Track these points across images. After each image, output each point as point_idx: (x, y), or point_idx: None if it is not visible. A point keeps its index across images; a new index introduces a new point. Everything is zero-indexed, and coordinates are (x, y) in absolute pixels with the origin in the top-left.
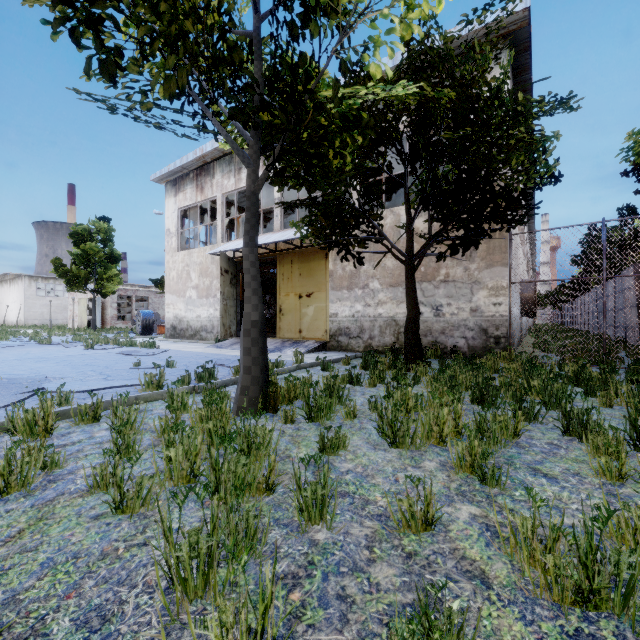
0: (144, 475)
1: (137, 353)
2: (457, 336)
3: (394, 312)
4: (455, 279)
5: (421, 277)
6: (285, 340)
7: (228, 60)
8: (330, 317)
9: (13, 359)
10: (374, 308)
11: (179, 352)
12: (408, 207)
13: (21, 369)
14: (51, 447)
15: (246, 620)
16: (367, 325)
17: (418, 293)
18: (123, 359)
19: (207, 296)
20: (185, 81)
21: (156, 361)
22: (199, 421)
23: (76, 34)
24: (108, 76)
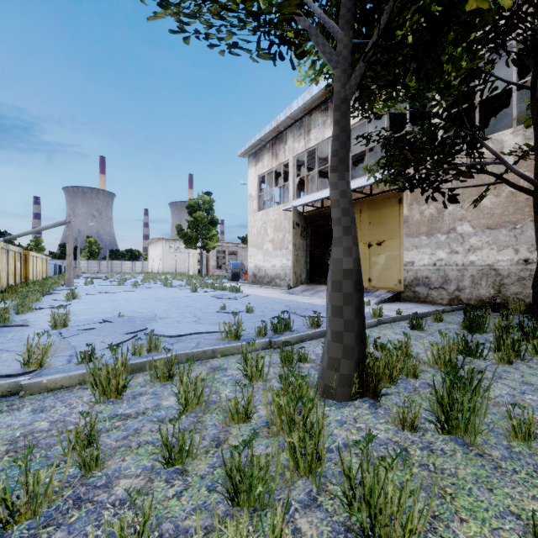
0: (191, 530)
1: (225, 297)
2: None
3: (493, 259)
4: None
5: None
6: None
7: None
8: (404, 266)
9: (144, 298)
10: (463, 255)
11: (258, 297)
12: (537, 117)
13: (144, 307)
14: (114, 417)
15: None
16: (453, 275)
17: (533, 235)
18: (214, 302)
19: (280, 248)
20: None
21: (239, 305)
22: (276, 413)
23: None
24: None
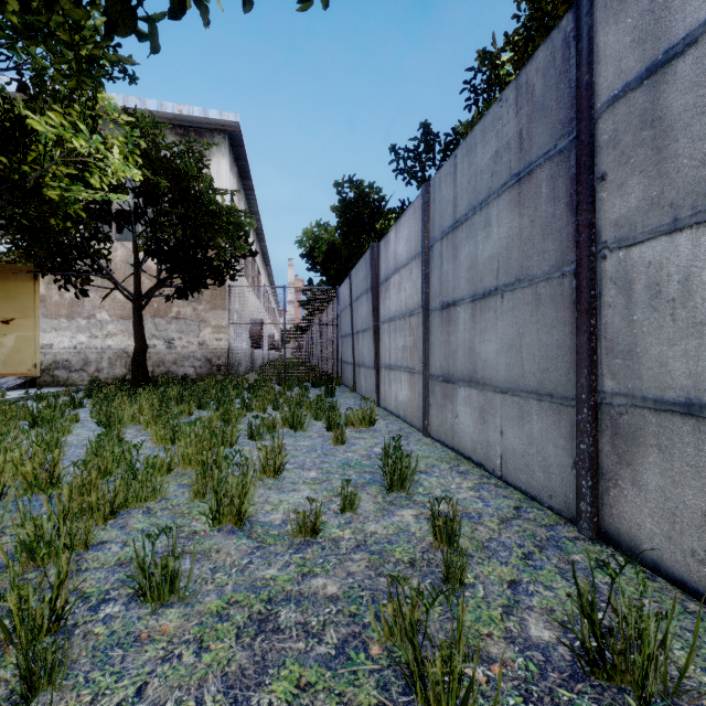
0: None
1: None
2: (188, 366)
3: (126, 344)
4: (186, 317)
5: (154, 312)
6: None
7: None
8: (42, 348)
9: None
10: (102, 340)
11: None
12: (136, 253)
13: None
14: None
15: (37, 441)
16: (94, 357)
17: (151, 327)
18: None
19: None
20: None
21: None
22: None
23: None
24: None
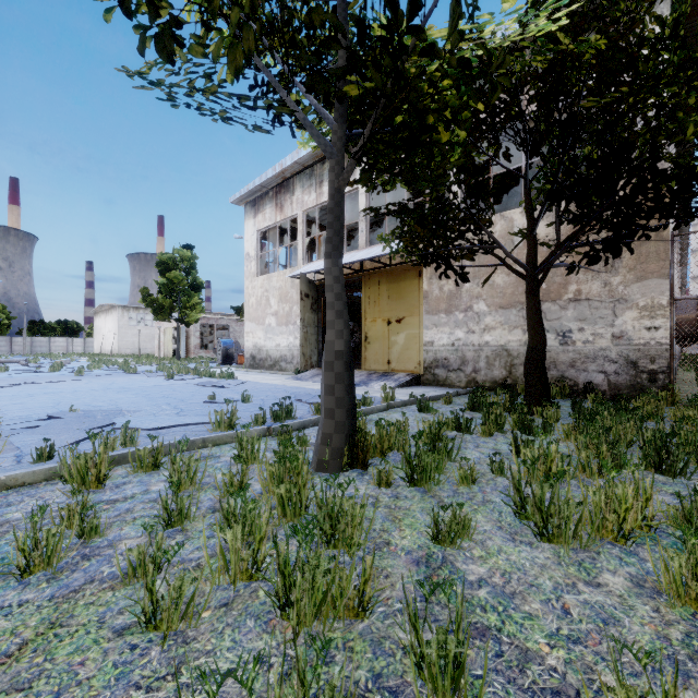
0: (195, 558)
1: (215, 384)
2: (592, 370)
3: (505, 340)
4: (590, 297)
5: (542, 296)
6: (371, 372)
7: (306, 22)
8: (424, 346)
9: (98, 389)
10: (479, 335)
11: (257, 384)
12: (529, 206)
13: (101, 400)
14: (100, 502)
15: None
16: (470, 355)
17: None
18: (200, 391)
19: (287, 323)
20: (252, 45)
21: (232, 394)
22: (269, 480)
23: (126, 2)
24: (165, 55)
